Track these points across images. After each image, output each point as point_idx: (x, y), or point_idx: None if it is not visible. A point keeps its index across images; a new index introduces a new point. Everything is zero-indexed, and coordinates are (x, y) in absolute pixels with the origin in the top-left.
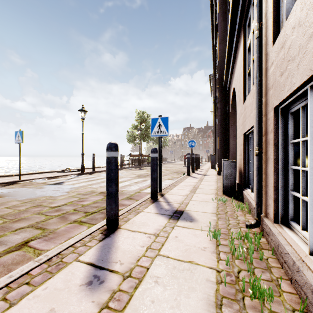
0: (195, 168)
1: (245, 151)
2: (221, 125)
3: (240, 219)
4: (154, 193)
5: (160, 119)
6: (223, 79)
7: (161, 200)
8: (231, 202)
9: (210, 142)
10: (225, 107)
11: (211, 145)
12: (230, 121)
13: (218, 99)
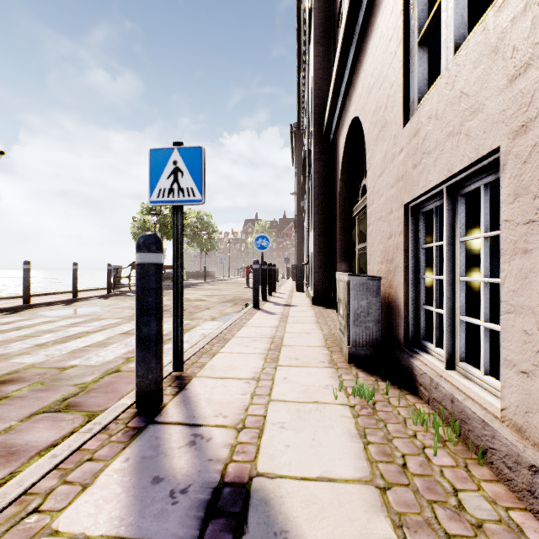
0: (268, 292)
1: (409, 251)
2: (319, 205)
3: (481, 513)
4: (146, 391)
5: (178, 151)
6: (324, 115)
7: (172, 413)
8: (384, 396)
9: (289, 245)
10: (327, 170)
11: (291, 250)
12: (339, 197)
13: (314, 153)
